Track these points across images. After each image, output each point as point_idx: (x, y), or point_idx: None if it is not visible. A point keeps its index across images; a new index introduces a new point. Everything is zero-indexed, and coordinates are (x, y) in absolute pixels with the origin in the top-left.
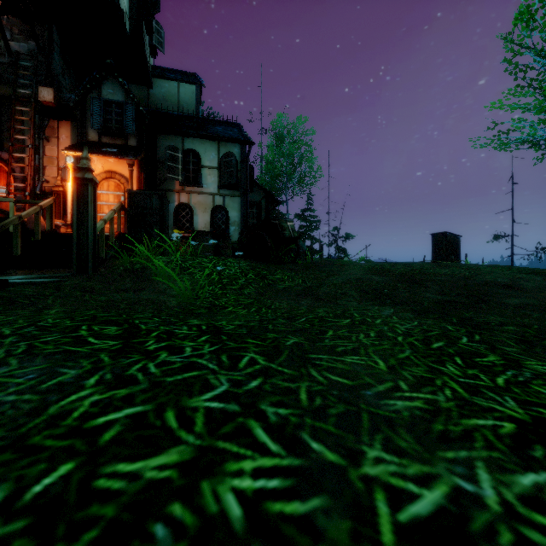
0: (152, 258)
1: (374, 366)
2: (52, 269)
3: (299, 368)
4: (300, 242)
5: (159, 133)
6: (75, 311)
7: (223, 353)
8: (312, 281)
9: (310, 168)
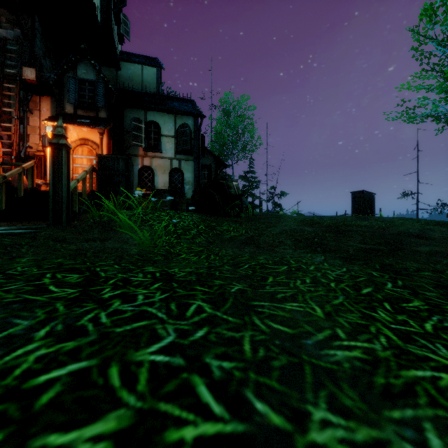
0: (117, 212)
1: (312, 313)
2: (32, 221)
3: (242, 316)
4: (243, 199)
5: (126, 107)
6: (44, 260)
7: (173, 301)
8: (254, 232)
9: (252, 138)
